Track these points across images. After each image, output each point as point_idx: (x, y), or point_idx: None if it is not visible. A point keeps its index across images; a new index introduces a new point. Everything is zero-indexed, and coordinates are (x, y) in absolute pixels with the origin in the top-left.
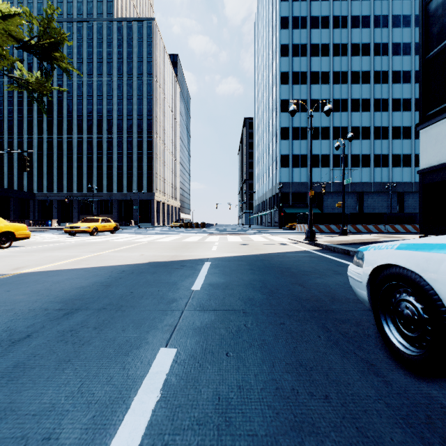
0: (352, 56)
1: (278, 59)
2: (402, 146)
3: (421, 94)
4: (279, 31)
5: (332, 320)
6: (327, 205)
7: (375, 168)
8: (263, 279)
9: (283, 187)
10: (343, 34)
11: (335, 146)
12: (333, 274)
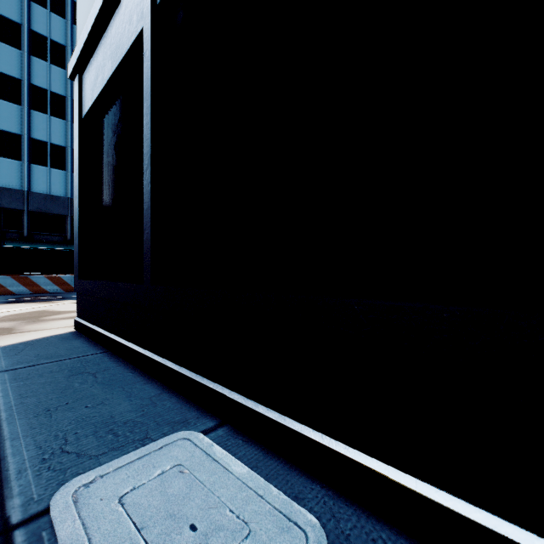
0: None
1: None
2: None
3: None
4: None
5: None
6: None
7: None
8: None
9: (6, 197)
10: None
11: None
12: None
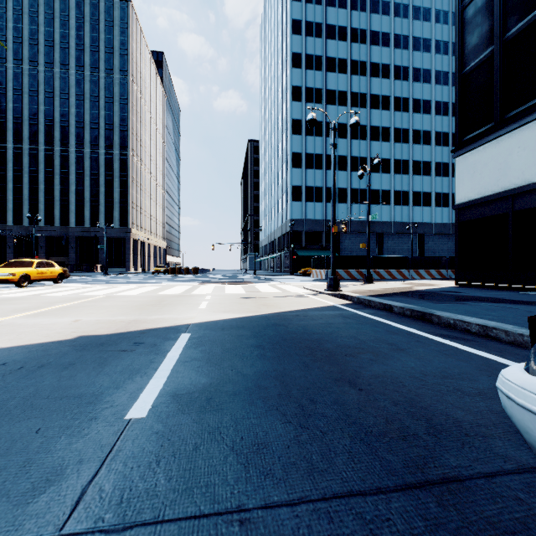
0: (372, 76)
1: (289, 70)
2: (422, 183)
3: (458, 115)
4: (291, 36)
5: (486, 535)
6: (344, 248)
7: (396, 206)
8: (282, 372)
9: (295, 224)
10: (362, 50)
11: (359, 174)
12: (393, 352)
